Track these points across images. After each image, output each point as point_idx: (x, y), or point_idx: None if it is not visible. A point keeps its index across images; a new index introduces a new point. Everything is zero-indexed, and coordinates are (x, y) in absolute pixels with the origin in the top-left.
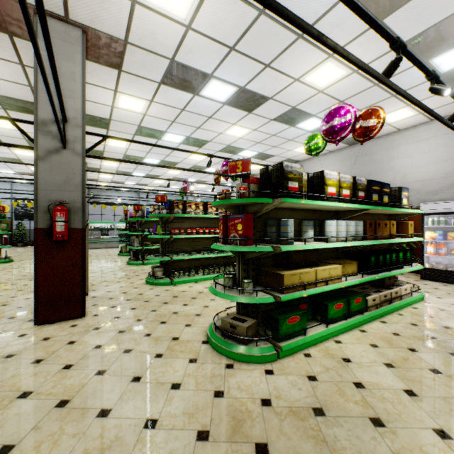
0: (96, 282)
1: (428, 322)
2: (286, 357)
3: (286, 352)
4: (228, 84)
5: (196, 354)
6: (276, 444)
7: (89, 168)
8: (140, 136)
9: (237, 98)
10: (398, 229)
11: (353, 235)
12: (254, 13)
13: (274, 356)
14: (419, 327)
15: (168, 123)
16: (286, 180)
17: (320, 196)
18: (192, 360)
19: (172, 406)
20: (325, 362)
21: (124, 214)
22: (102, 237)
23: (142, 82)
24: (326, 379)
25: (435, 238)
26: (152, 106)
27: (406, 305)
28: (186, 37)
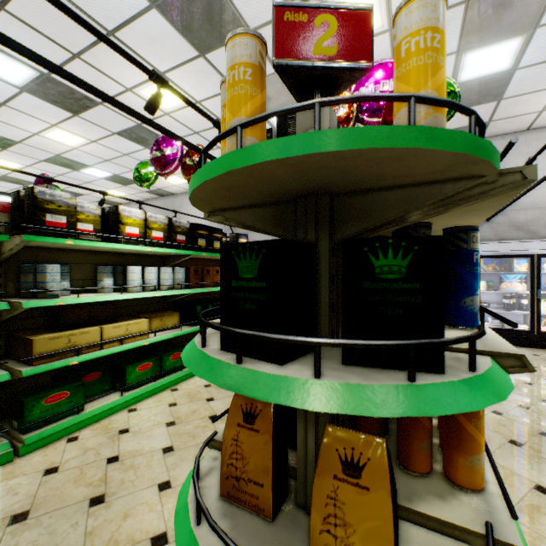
0: None
1: None
2: (35, 451)
3: (37, 445)
4: (16, 60)
5: None
6: None
7: None
8: None
9: (44, 87)
10: None
11: (167, 284)
12: None
13: (8, 456)
14: None
15: None
16: (42, 212)
17: (109, 236)
18: None
19: None
20: (93, 441)
21: None
22: None
23: None
24: (73, 465)
25: None
26: None
27: None
28: None
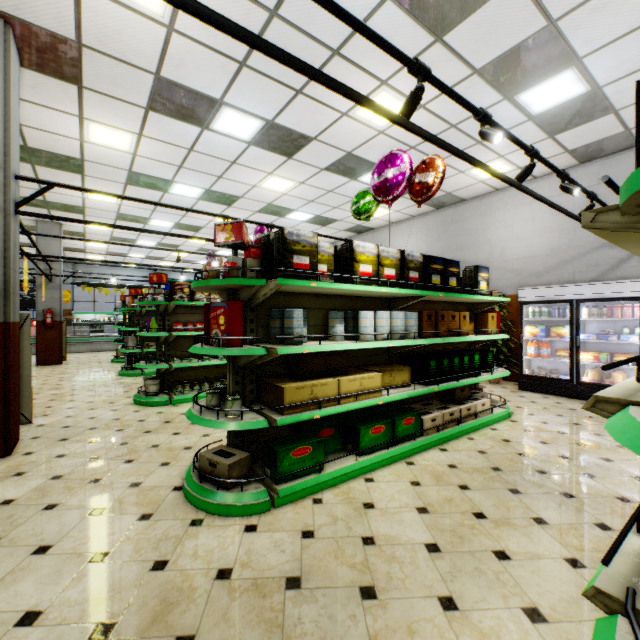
0: (56, 403)
1: (501, 448)
2: (286, 505)
3: (287, 499)
4: (248, 115)
5: (155, 507)
6: (208, 636)
7: (67, 232)
8: (135, 186)
9: (267, 136)
10: (477, 323)
11: (400, 332)
12: (262, 14)
13: (266, 505)
14: (487, 455)
15: (173, 169)
16: (290, 253)
17: (345, 276)
18: (144, 516)
19: (76, 589)
20: (338, 509)
21: (121, 301)
22: (92, 335)
23: (120, 106)
24: (327, 534)
25: (537, 335)
26: (143, 143)
27: (484, 425)
28: (171, 42)
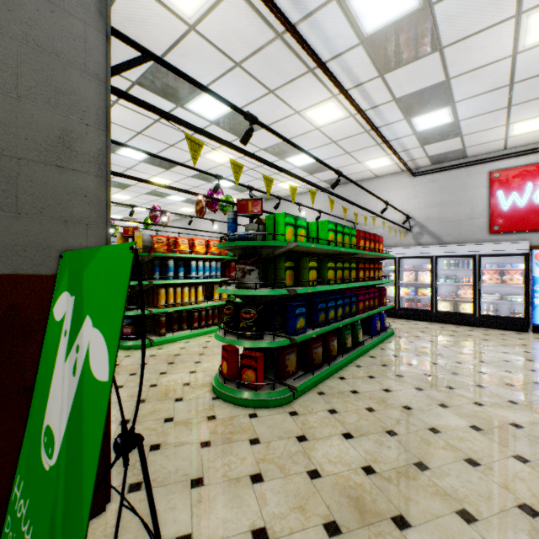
0: None
1: None
2: None
3: None
4: None
5: None
6: None
7: None
8: None
9: None
10: None
11: None
12: None
13: None
14: None
15: None
16: None
17: None
18: None
19: None
20: None
21: None
22: None
23: None
24: None
25: None
26: None
27: None
28: None
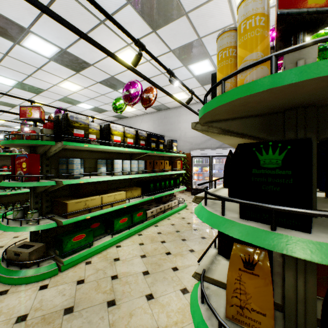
0: None
1: (181, 221)
2: (68, 269)
3: (69, 265)
4: (48, 42)
5: None
6: None
7: None
8: None
9: (62, 57)
10: (172, 166)
11: (135, 170)
12: None
13: (55, 271)
14: (175, 225)
15: None
16: (72, 128)
17: (105, 142)
18: None
19: None
20: (100, 265)
21: None
22: None
23: None
24: (92, 279)
25: (198, 171)
26: None
27: (175, 212)
28: None
